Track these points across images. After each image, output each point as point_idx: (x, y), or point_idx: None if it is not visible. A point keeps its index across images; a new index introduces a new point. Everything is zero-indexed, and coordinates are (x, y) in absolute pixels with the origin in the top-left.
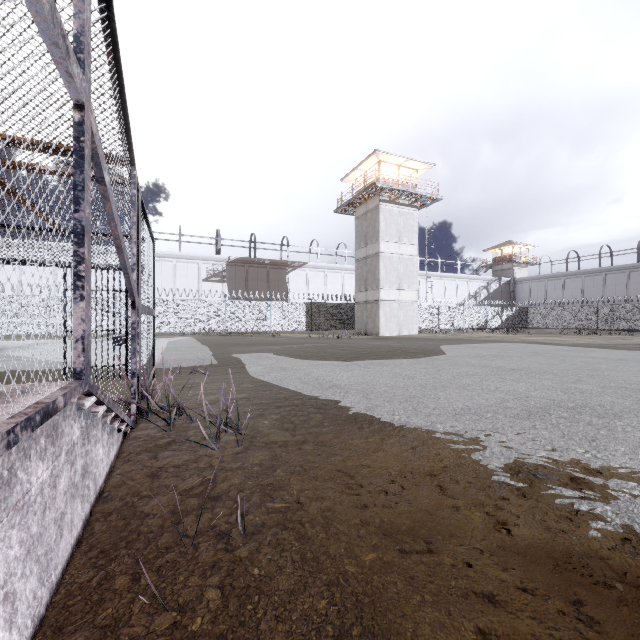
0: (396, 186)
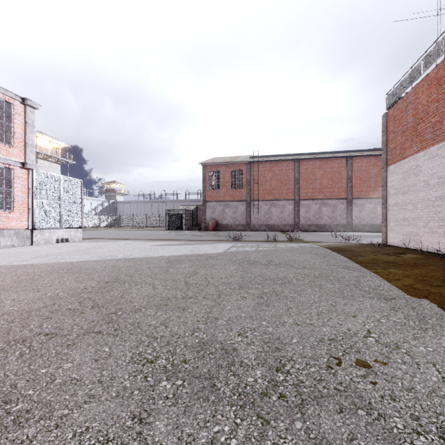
0: (48, 153)
